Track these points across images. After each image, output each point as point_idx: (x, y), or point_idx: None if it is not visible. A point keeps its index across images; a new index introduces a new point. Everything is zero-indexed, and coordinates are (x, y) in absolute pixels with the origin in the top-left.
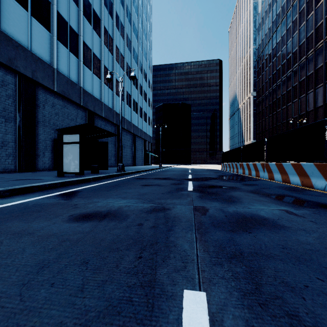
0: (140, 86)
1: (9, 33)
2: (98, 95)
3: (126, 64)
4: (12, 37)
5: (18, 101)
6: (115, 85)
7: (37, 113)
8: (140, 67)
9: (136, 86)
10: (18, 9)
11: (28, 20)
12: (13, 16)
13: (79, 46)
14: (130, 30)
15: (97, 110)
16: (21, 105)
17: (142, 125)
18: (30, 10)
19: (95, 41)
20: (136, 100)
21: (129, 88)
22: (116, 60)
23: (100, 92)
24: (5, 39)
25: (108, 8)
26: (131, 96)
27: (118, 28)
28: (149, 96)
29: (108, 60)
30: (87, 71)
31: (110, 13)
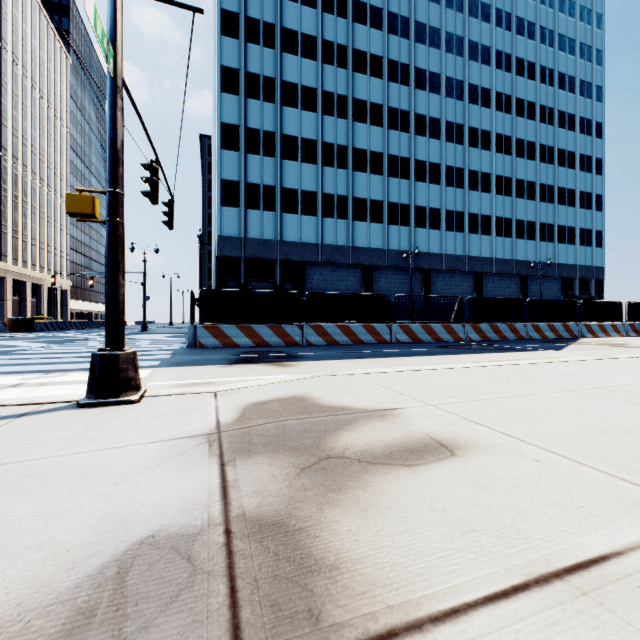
0: (547, 187)
1: (357, 244)
2: (437, 248)
3: (498, 178)
4: (358, 245)
5: (362, 283)
6: (467, 223)
7: (374, 287)
8: (547, 154)
9: (528, 195)
10: (362, 226)
11: (368, 227)
12: (359, 232)
13: (411, 214)
14: (508, 122)
15: (435, 265)
16: (364, 284)
17: (555, 254)
18: (369, 220)
19: (432, 194)
20: (528, 219)
21: (504, 210)
22: (471, 190)
23: (441, 243)
24: (355, 249)
25: (455, 138)
26: (511, 219)
27: (475, 145)
28: (588, 188)
29: (455, 200)
30: (420, 232)
31: (458, 141)
